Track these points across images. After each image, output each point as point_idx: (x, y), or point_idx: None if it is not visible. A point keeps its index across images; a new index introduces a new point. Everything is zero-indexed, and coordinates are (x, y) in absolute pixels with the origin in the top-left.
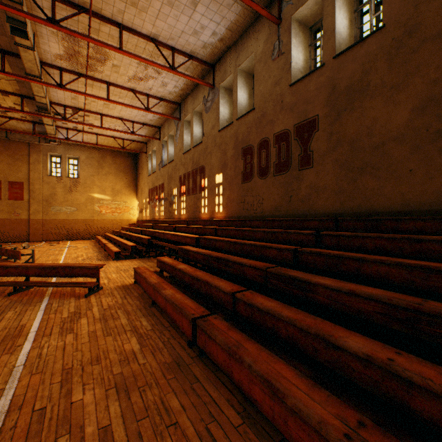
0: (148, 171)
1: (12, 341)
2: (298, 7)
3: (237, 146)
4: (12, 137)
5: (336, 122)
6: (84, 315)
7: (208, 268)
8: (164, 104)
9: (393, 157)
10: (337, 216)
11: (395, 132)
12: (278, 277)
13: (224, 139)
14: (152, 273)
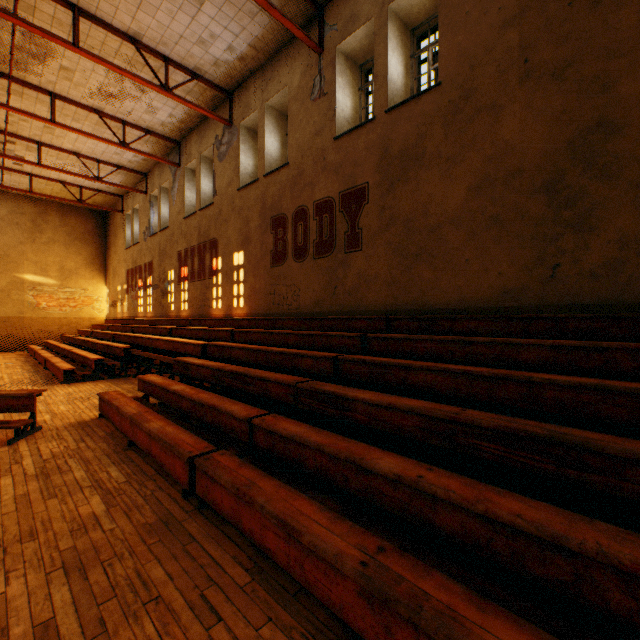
0: (125, 241)
1: None
2: (345, 37)
3: (265, 213)
4: None
5: (389, 194)
6: (7, 473)
7: (222, 388)
8: (153, 140)
9: (449, 243)
10: (390, 314)
11: (451, 213)
12: (311, 394)
13: (246, 203)
14: (129, 400)
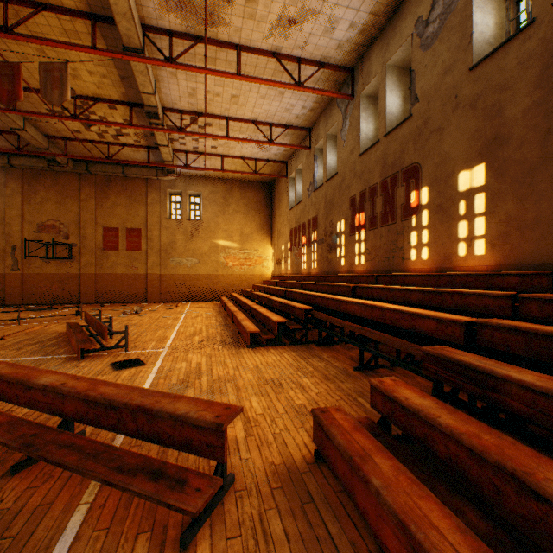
0: (288, 203)
1: None
2: None
3: None
4: (129, 173)
5: None
6: None
7: None
8: (324, 77)
9: None
10: None
11: None
12: None
13: (491, 81)
14: (404, 478)
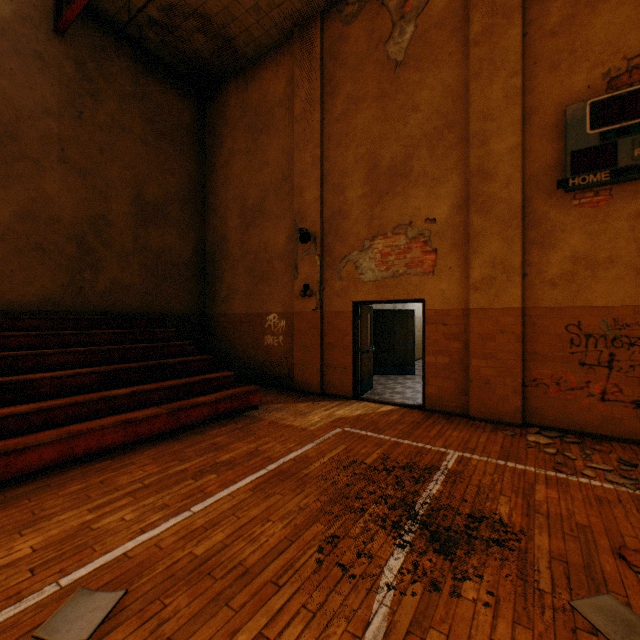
0: None
1: None
2: None
3: None
4: None
5: None
6: None
7: None
8: None
9: None
10: None
11: None
12: None
13: None
14: None
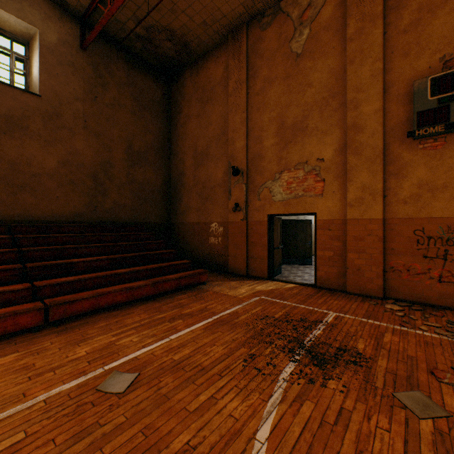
0: None
1: None
2: None
3: None
4: None
5: None
6: None
7: None
8: None
9: (48, 186)
10: None
11: (49, 170)
12: (44, 268)
13: None
14: None
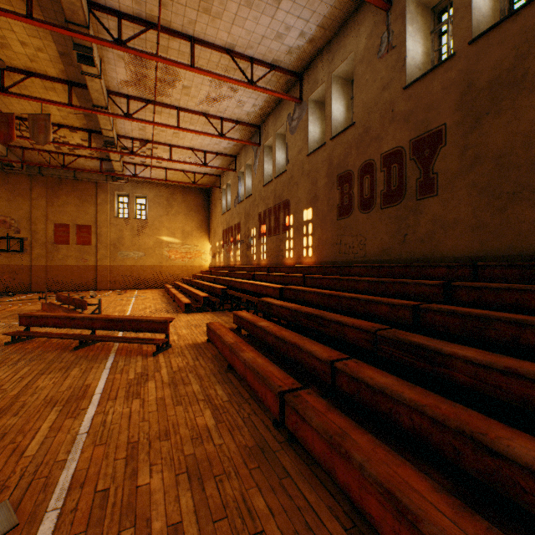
0: (221, 209)
1: (76, 403)
2: None
3: (331, 172)
4: (80, 177)
5: (473, 131)
6: (152, 378)
7: (295, 326)
8: (241, 128)
9: None
10: (474, 261)
11: None
12: (393, 343)
13: (313, 166)
14: (227, 331)
